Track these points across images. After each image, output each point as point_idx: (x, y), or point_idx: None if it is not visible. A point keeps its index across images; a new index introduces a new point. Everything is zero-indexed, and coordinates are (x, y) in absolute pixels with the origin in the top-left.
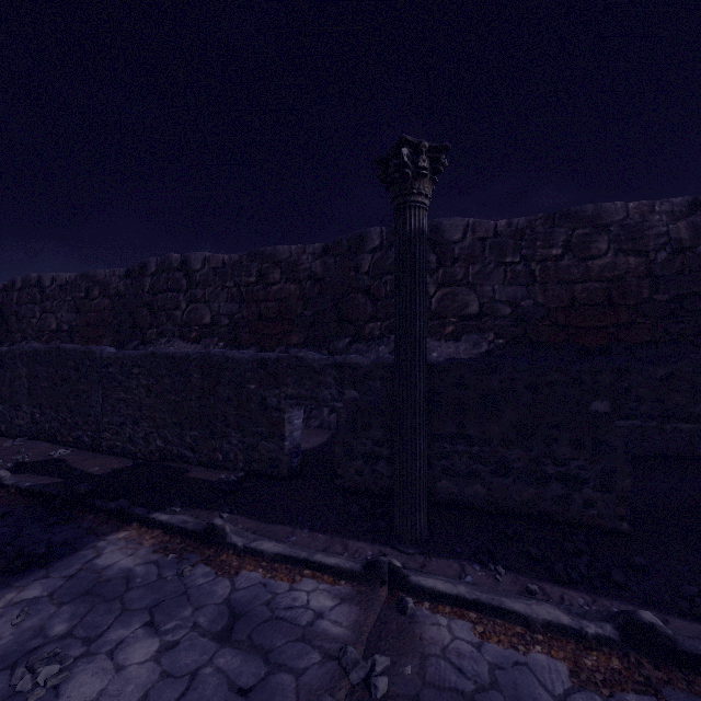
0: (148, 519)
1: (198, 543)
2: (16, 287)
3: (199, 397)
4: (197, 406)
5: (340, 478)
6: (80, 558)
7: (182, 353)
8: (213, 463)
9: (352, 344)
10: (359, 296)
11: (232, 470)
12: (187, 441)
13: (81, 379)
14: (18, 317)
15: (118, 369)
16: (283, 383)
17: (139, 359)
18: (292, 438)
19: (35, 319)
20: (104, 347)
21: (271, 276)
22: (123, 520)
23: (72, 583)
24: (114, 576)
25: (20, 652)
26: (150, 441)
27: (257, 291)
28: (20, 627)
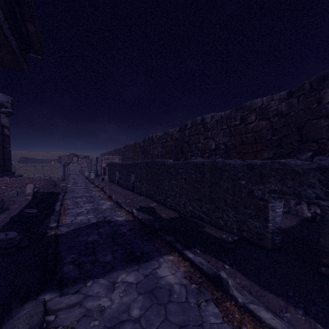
0: (182, 253)
1: (210, 283)
2: (146, 140)
3: (210, 186)
4: (208, 191)
5: (326, 266)
6: (151, 265)
7: (201, 161)
8: (217, 225)
9: (314, 156)
10: (321, 120)
11: (229, 233)
12: (203, 210)
13: (160, 174)
14: (146, 151)
15: (173, 170)
16: (266, 181)
17: (181, 165)
18: (274, 222)
19: (151, 151)
20: (168, 160)
21: (249, 119)
22: (171, 248)
23: (146, 280)
24: (164, 286)
25: (117, 319)
26: (186, 206)
27: (240, 129)
28: (122, 299)
